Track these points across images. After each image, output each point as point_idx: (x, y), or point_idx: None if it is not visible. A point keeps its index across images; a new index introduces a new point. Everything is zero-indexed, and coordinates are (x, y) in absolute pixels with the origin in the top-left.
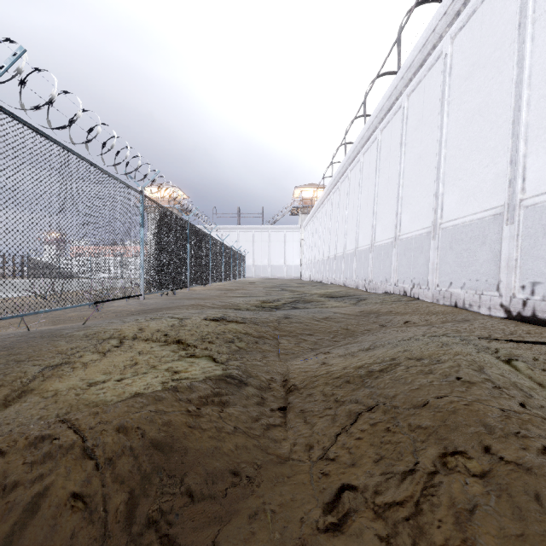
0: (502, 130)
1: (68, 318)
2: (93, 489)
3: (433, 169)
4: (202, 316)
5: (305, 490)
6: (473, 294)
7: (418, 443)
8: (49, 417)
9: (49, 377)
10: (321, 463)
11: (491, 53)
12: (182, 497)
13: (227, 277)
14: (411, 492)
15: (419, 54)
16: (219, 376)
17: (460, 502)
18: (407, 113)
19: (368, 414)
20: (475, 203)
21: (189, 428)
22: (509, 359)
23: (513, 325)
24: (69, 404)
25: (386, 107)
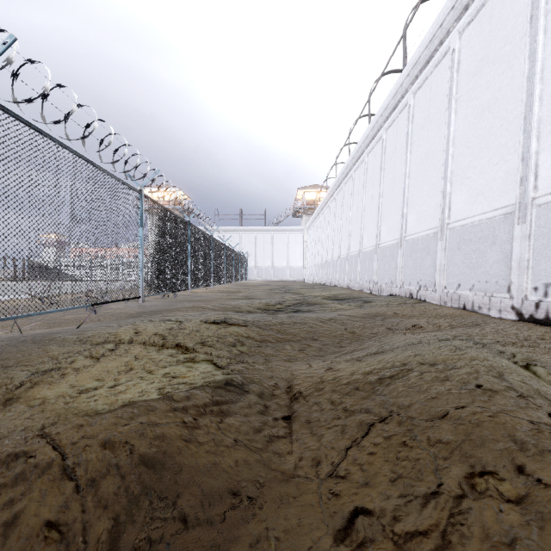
0: (512, 126)
1: (64, 321)
2: (71, 515)
3: (440, 168)
4: (202, 319)
5: (314, 514)
6: (482, 296)
7: (440, 460)
8: (33, 428)
9: (38, 383)
10: (330, 481)
11: (501, 47)
12: (175, 523)
13: (229, 279)
14: (436, 520)
15: (425, 50)
16: (219, 383)
17: (495, 534)
18: (413, 111)
19: (381, 425)
20: (484, 202)
21: (184, 442)
22: (528, 364)
23: (525, 328)
24: (57, 413)
25: (391, 106)
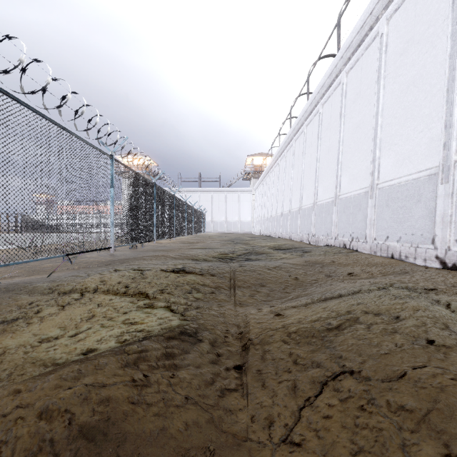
0: (436, 98)
1: (43, 269)
2: None
3: (370, 136)
4: (163, 268)
5: None
6: (408, 247)
7: (405, 432)
8: None
9: (2, 332)
10: (284, 449)
11: (425, 29)
12: None
13: (189, 232)
14: None
15: (357, 35)
16: (173, 332)
17: None
18: (346, 88)
19: (335, 383)
20: (410, 165)
21: (131, 405)
22: None
23: (450, 276)
24: (14, 364)
25: (327, 84)
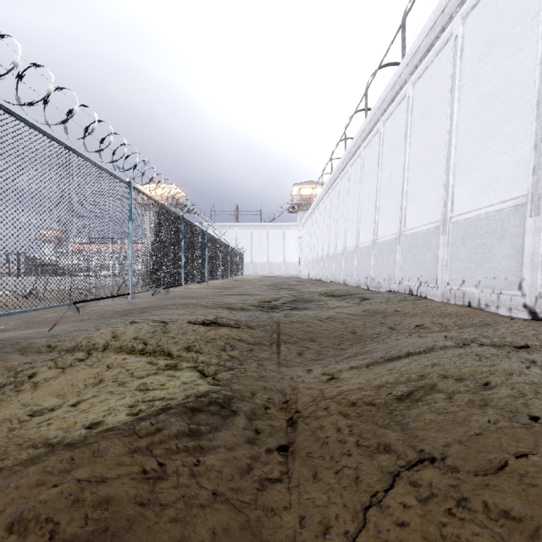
0: (523, 112)
1: (45, 320)
2: None
3: (442, 159)
4: (191, 319)
5: None
6: (489, 293)
7: None
8: None
9: None
10: None
11: (510, 29)
12: None
13: (224, 275)
14: None
15: (426, 38)
16: (200, 403)
17: None
18: (412, 103)
19: (411, 474)
20: (491, 194)
21: (139, 508)
22: None
23: None
24: None
25: (389, 98)
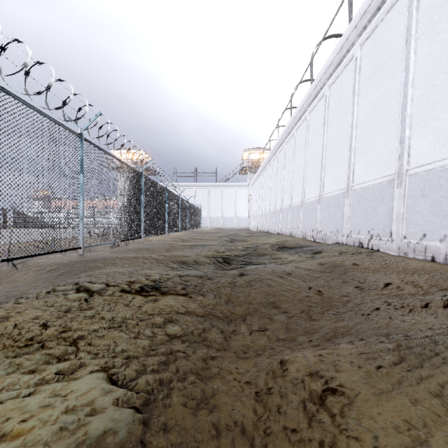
0: None
1: None
2: None
3: (396, 113)
4: (127, 283)
5: None
6: None
7: None
8: None
9: None
10: None
11: None
12: None
13: (184, 228)
14: None
15: None
16: None
17: None
18: (360, 63)
19: None
20: None
21: None
22: None
23: None
24: None
25: (335, 62)
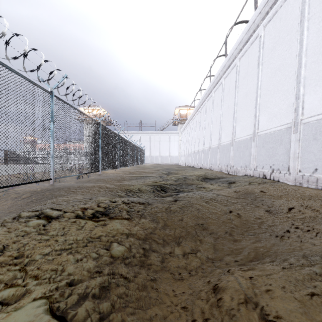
0: None
1: None
2: None
3: (292, 76)
4: (81, 210)
5: None
6: None
7: None
8: None
9: None
10: None
11: None
12: None
13: (131, 163)
14: None
15: None
16: None
17: None
18: (263, 40)
19: None
20: None
21: None
22: None
23: None
24: None
25: (244, 40)
